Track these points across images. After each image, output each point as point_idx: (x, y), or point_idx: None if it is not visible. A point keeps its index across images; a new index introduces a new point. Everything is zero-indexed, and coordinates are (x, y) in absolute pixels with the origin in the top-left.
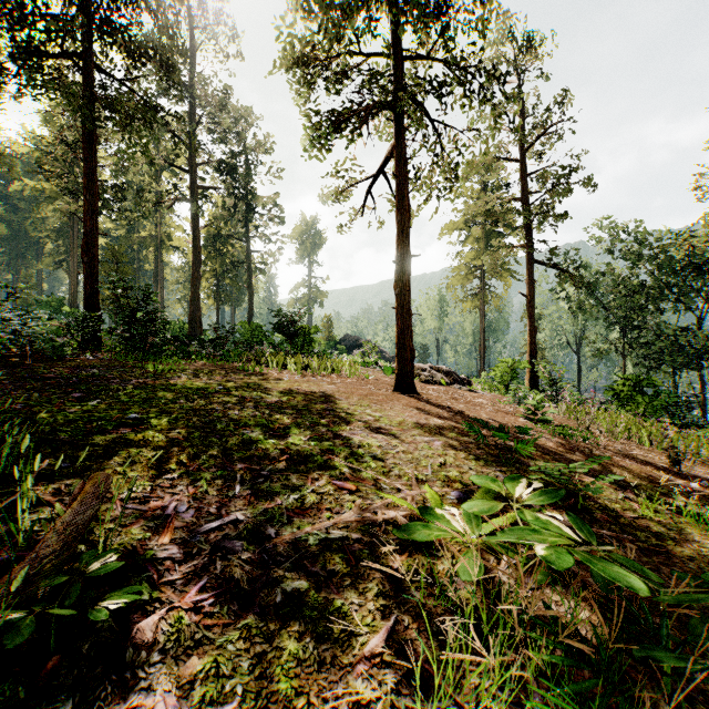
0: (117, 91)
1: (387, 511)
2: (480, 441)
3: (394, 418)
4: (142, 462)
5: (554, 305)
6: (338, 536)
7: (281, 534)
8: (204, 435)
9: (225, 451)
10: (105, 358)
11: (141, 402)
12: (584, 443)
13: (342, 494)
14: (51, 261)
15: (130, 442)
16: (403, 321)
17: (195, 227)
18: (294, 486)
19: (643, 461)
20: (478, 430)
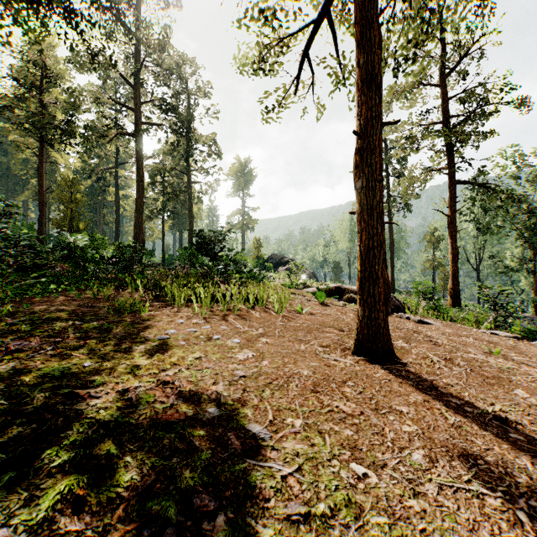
0: None
1: None
2: None
3: None
4: None
5: None
6: None
7: None
8: None
9: None
10: None
11: None
12: None
13: None
14: (30, 194)
15: None
16: (372, 234)
17: (138, 159)
18: None
19: None
20: None
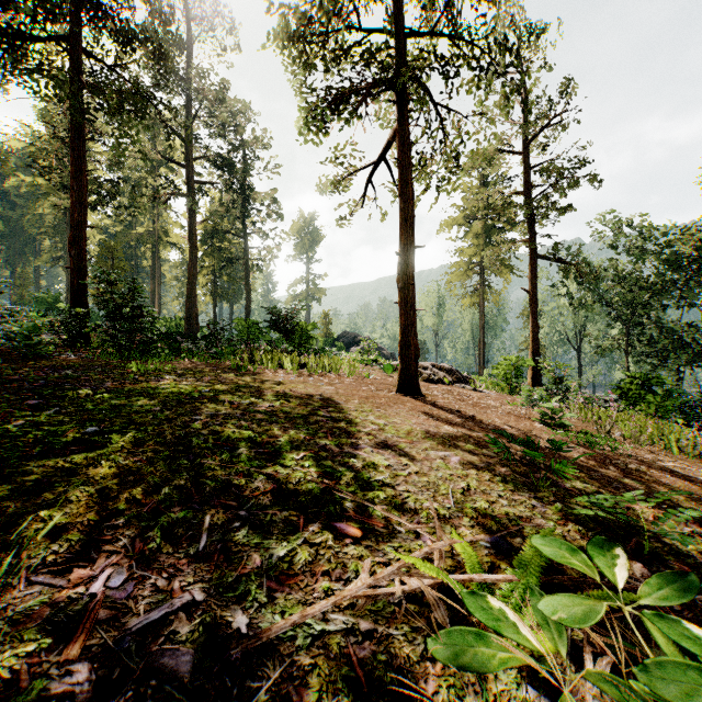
0: (108, 79)
1: (407, 578)
2: (501, 455)
3: (401, 426)
4: (80, 500)
5: (554, 301)
6: (340, 628)
7: (256, 627)
8: (173, 456)
9: (196, 478)
10: (88, 356)
11: (108, 410)
12: (613, 454)
13: (345, 545)
14: (48, 258)
15: (75, 468)
16: (407, 317)
17: (191, 223)
18: (280, 534)
19: (682, 475)
20: (503, 445)
